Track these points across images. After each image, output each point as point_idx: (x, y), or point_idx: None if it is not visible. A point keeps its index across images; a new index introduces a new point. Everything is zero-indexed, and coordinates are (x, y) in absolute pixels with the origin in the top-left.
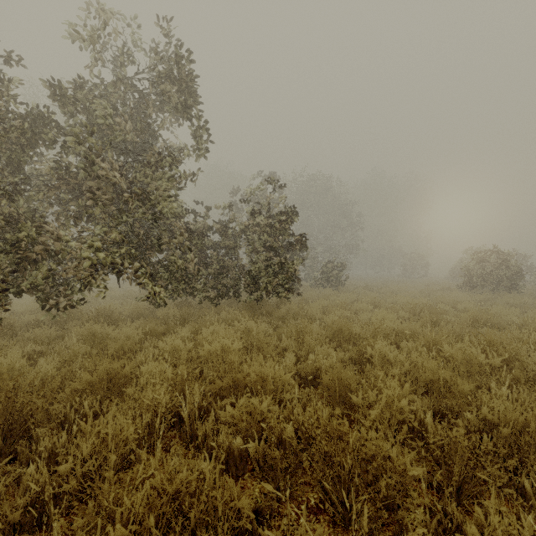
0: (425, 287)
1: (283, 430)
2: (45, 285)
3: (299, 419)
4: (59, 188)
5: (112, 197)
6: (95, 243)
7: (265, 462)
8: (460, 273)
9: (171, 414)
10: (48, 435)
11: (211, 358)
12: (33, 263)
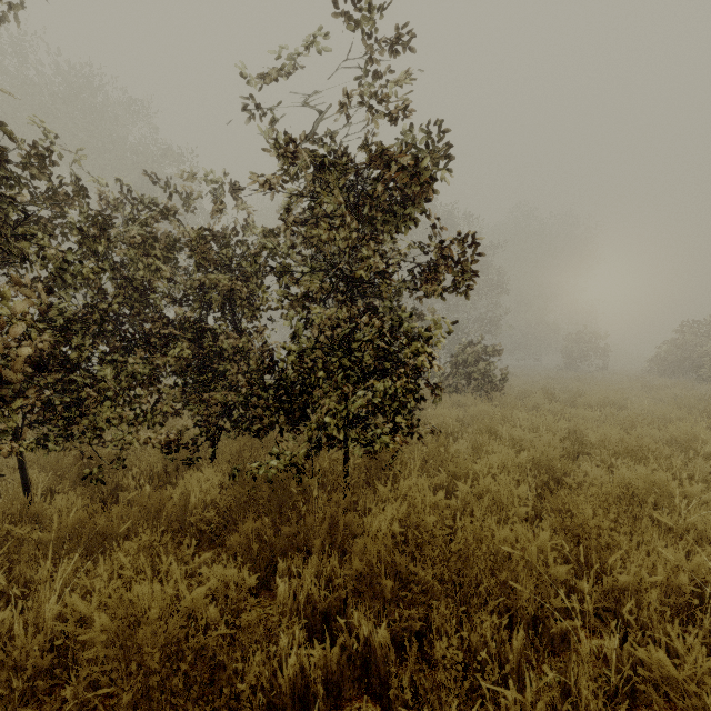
0: (653, 392)
1: None
2: None
3: None
4: None
5: None
6: None
7: None
8: (680, 364)
9: None
10: None
11: None
12: None
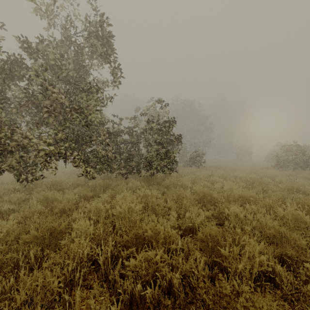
0: (251, 167)
1: (172, 277)
2: (19, 166)
3: (183, 267)
4: (27, 105)
5: (60, 111)
6: (48, 140)
7: (160, 308)
8: (271, 158)
9: (90, 263)
10: (2, 278)
11: (121, 216)
12: (10, 152)
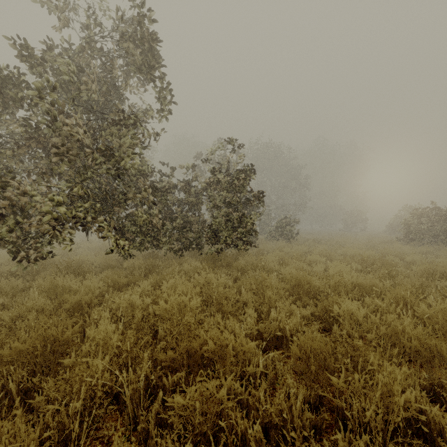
0: (367, 240)
1: (247, 429)
2: (17, 238)
3: (267, 408)
4: (28, 145)
5: (77, 153)
6: (57, 197)
7: None
8: (396, 227)
9: (108, 400)
10: None
11: (167, 317)
12: (0, 217)
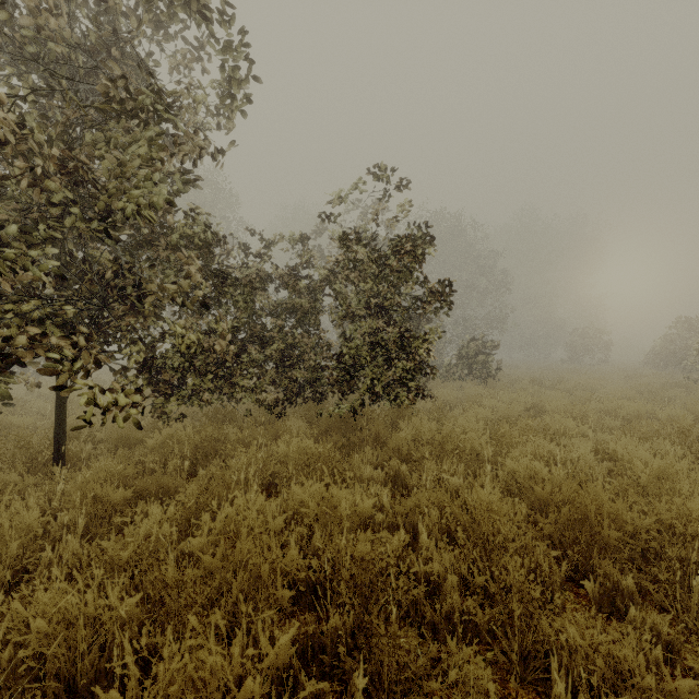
0: (628, 381)
1: None
2: None
3: None
4: None
5: (7, 178)
6: None
7: None
8: (670, 357)
9: None
10: None
11: None
12: None
